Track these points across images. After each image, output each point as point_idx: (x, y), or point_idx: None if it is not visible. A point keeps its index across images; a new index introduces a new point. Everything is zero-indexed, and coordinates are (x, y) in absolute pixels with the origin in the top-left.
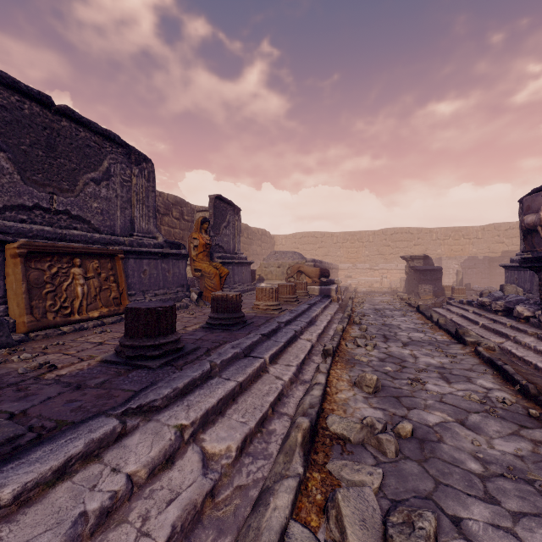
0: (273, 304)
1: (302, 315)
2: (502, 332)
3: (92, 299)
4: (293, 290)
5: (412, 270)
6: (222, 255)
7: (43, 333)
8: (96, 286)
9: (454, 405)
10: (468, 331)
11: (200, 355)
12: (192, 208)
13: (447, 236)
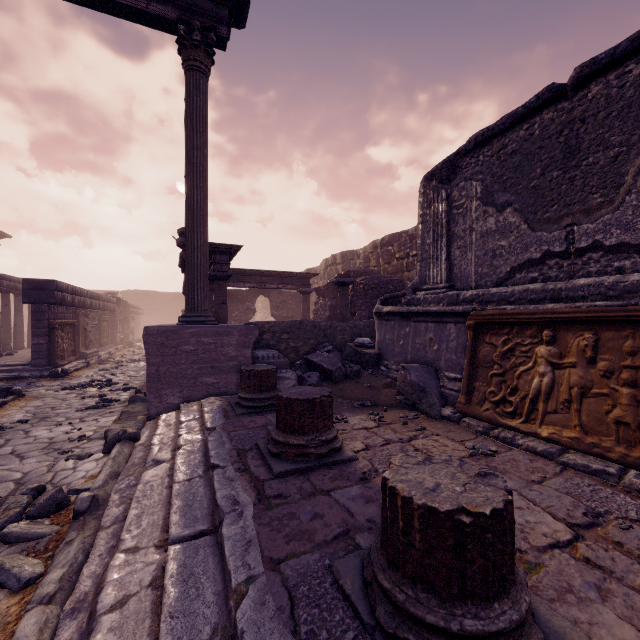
0: None
1: None
2: None
3: (561, 405)
4: None
5: None
6: None
7: (468, 421)
8: (572, 383)
9: None
10: None
11: (250, 467)
12: None
13: None
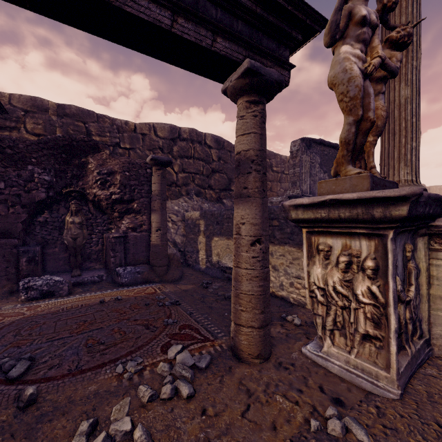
0: None
1: None
2: None
3: None
4: None
5: None
6: None
7: None
8: None
9: None
10: None
11: None
12: None
13: None
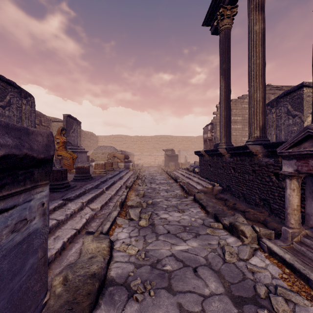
0: (103, 171)
1: (116, 175)
2: (190, 178)
3: None
4: (111, 165)
5: (166, 156)
6: (71, 147)
7: None
8: None
9: (166, 197)
10: (179, 178)
11: (78, 187)
12: (47, 118)
13: (183, 140)
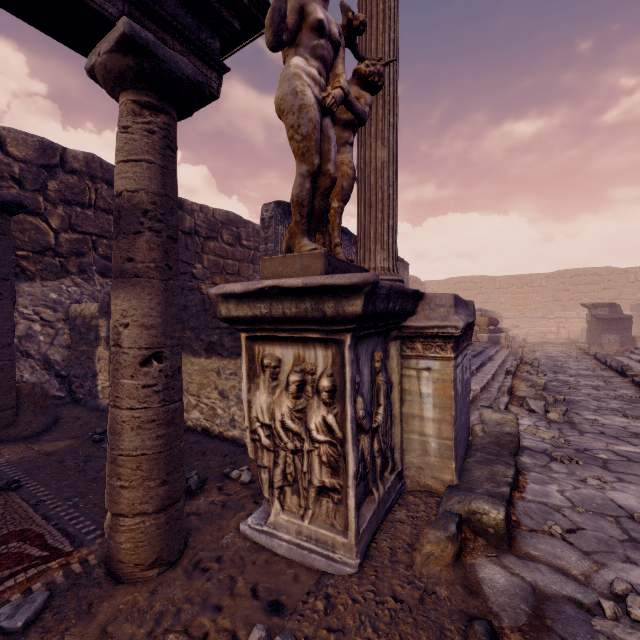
0: None
1: (481, 354)
2: None
3: None
4: None
5: (594, 319)
6: None
7: None
8: None
9: (595, 396)
10: (632, 368)
11: None
12: None
13: None
